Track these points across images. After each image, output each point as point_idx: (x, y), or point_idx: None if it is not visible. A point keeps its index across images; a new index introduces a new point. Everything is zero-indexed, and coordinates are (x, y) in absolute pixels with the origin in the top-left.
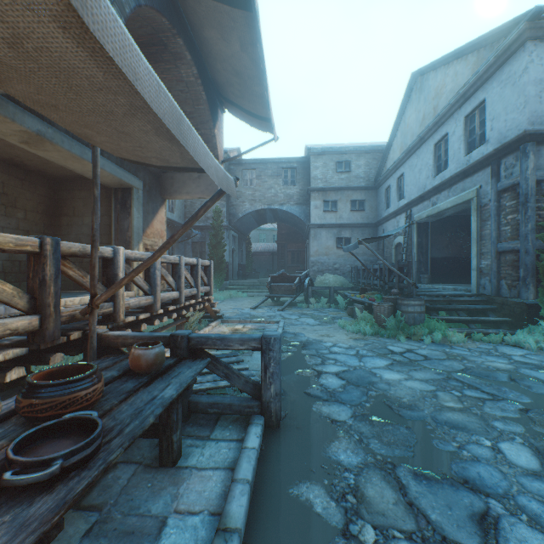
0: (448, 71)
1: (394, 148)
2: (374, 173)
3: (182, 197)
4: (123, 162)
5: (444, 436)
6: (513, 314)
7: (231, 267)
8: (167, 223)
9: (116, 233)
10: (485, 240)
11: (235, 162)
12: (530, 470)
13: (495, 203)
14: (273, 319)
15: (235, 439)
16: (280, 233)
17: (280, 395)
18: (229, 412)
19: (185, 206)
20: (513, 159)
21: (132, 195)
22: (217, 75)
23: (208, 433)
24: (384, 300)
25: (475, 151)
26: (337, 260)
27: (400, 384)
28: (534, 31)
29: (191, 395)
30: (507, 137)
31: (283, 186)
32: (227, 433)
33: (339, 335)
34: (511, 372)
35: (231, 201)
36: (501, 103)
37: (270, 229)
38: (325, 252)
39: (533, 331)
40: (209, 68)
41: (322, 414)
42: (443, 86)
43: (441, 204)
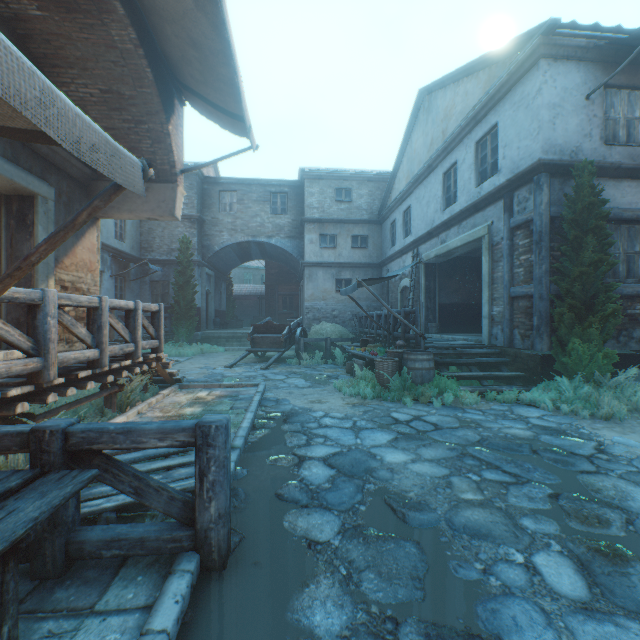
0: (458, 90)
1: (400, 176)
2: (378, 205)
3: (123, 216)
4: (18, 156)
5: (465, 553)
6: (527, 367)
7: (205, 314)
8: (112, 255)
9: (8, 262)
10: (497, 284)
11: (210, 181)
12: (579, 601)
13: (508, 242)
14: (252, 381)
15: (139, 607)
16: (269, 272)
17: (226, 517)
18: (139, 553)
19: (141, 234)
20: (527, 192)
21: (35, 206)
22: (167, 46)
23: (94, 598)
24: (388, 354)
25: (487, 182)
26: (336, 306)
27: (406, 469)
28: (548, 48)
29: (75, 528)
30: (521, 167)
31: (272, 214)
32: (130, 593)
33: (334, 400)
34: (531, 441)
35: (205, 229)
36: (514, 128)
37: (258, 267)
38: (322, 297)
39: (548, 388)
40: (156, 35)
41: (297, 532)
42: (452, 106)
43: (451, 242)
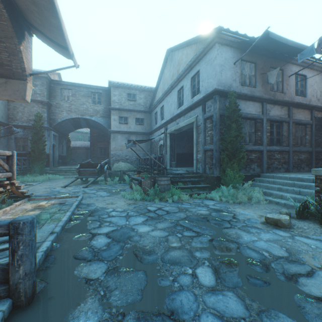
0: (184, 52)
1: (159, 90)
2: (149, 104)
3: None
4: None
5: (166, 273)
6: (211, 182)
7: (52, 157)
8: None
9: None
10: (200, 144)
11: (55, 82)
12: (210, 287)
13: (204, 125)
14: (76, 194)
15: None
16: (92, 135)
17: (30, 274)
18: None
19: (8, 109)
20: (211, 103)
21: None
22: None
23: None
24: (149, 178)
25: (195, 97)
26: (127, 153)
27: (148, 235)
28: (219, 39)
29: None
30: (208, 91)
31: (92, 104)
32: None
33: (120, 202)
34: (208, 216)
35: (52, 109)
36: (206, 73)
37: (86, 132)
38: (120, 149)
39: (218, 191)
40: None
41: (81, 275)
42: (181, 59)
43: (181, 124)
